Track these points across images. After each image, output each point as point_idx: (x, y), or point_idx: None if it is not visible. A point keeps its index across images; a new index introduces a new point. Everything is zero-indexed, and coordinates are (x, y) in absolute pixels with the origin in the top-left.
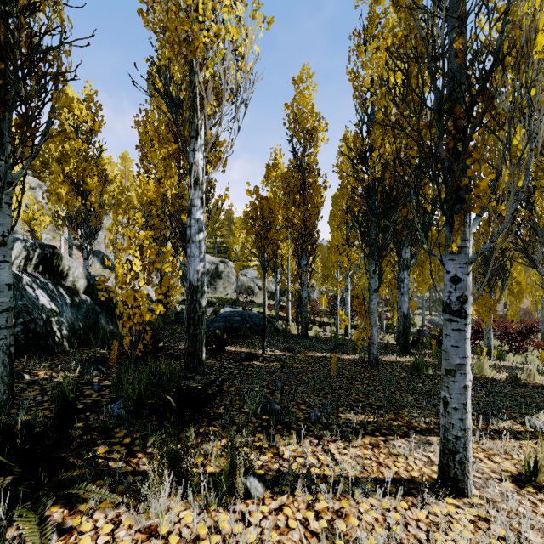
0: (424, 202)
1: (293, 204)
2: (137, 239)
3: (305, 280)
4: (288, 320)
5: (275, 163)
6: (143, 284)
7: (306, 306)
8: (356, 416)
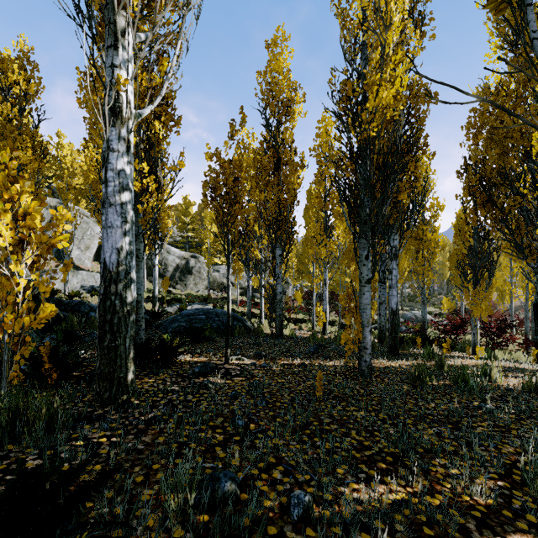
0: (416, 181)
1: (266, 187)
2: (4, 193)
3: (280, 272)
4: (261, 317)
5: (242, 116)
6: (19, 268)
7: (281, 302)
8: (368, 488)
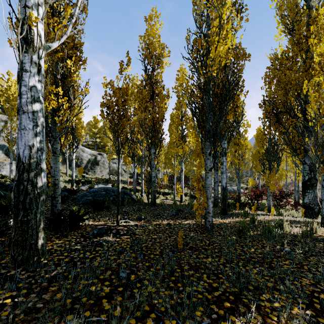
0: (237, 108)
1: (145, 109)
2: None
3: (154, 163)
4: (142, 192)
5: (128, 58)
6: None
7: (154, 182)
8: None
